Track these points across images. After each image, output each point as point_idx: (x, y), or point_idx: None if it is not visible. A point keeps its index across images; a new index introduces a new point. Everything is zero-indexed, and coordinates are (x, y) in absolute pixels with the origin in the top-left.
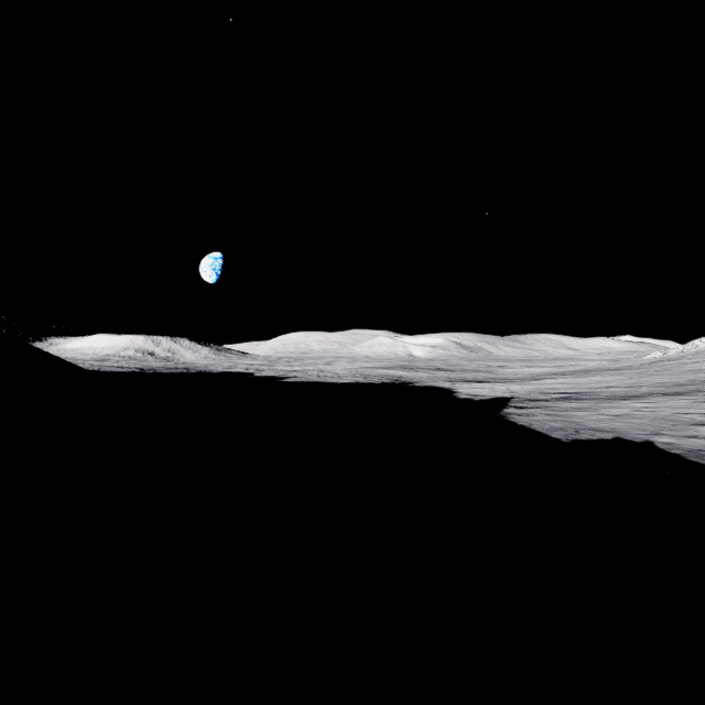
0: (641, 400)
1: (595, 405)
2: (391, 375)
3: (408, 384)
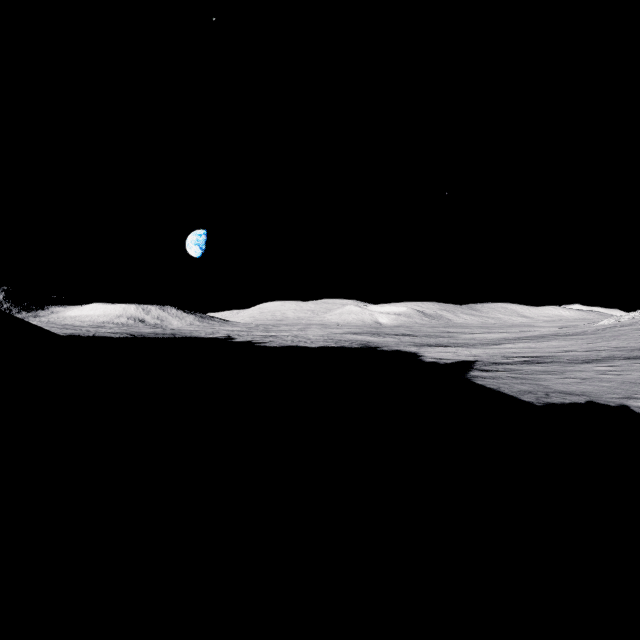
0: (604, 363)
1: (559, 369)
2: (360, 340)
3: (376, 349)
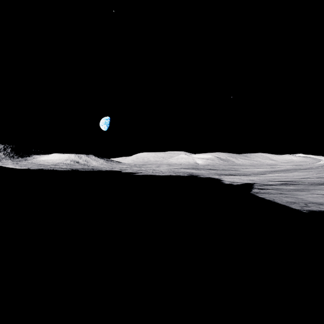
0: None
1: (305, 188)
2: (188, 171)
3: (197, 176)
